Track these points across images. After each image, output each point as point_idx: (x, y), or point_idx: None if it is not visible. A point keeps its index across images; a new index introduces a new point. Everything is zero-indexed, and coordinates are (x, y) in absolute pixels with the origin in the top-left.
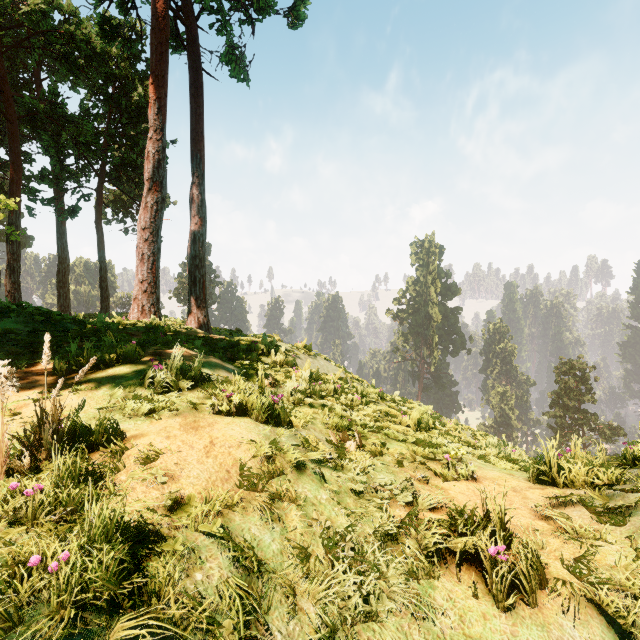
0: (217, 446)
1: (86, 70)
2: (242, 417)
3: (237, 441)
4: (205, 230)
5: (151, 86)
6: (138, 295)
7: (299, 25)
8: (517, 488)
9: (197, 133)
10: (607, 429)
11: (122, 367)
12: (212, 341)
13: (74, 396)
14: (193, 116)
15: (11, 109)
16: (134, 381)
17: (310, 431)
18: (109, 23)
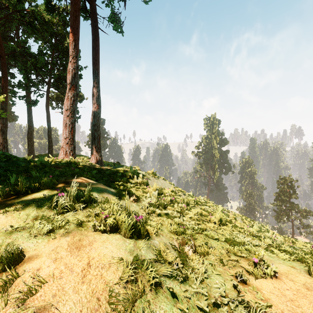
0: (92, 268)
1: (41, 30)
2: (114, 233)
3: (108, 260)
4: (100, 111)
5: (70, 33)
6: (63, 145)
7: (149, 0)
8: (307, 285)
9: (96, 60)
10: (303, 212)
11: (41, 192)
12: (102, 171)
13: (3, 216)
14: (93, 51)
15: (2, 50)
16: (46, 204)
17: (160, 237)
18: (50, 3)
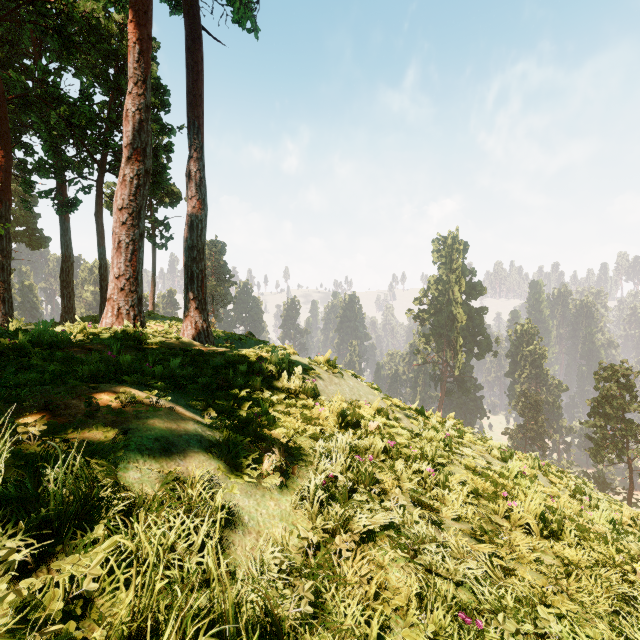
0: None
1: (84, 48)
2: None
3: None
4: (205, 215)
5: (130, 25)
6: (113, 294)
7: None
8: None
9: (194, 96)
10: None
11: None
12: (201, 357)
13: None
14: (189, 75)
15: None
16: None
17: None
18: None
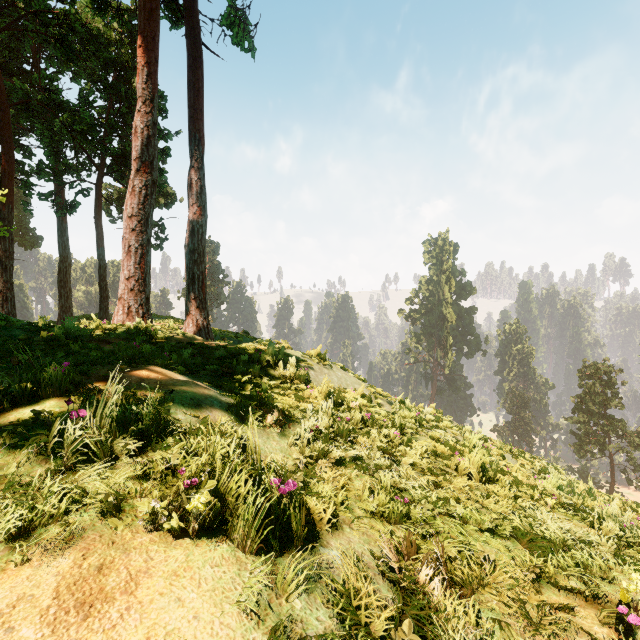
0: None
1: (84, 56)
2: (212, 539)
3: None
4: (205, 221)
5: (139, 49)
6: (123, 294)
7: None
8: None
9: (195, 110)
10: (635, 436)
11: (38, 406)
12: (207, 350)
13: None
14: (191, 91)
15: (2, 96)
16: (37, 439)
17: (344, 534)
18: None
